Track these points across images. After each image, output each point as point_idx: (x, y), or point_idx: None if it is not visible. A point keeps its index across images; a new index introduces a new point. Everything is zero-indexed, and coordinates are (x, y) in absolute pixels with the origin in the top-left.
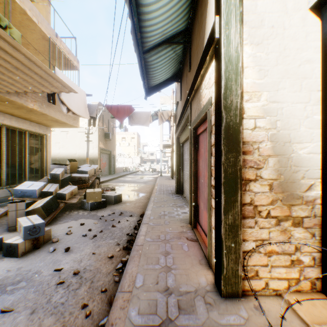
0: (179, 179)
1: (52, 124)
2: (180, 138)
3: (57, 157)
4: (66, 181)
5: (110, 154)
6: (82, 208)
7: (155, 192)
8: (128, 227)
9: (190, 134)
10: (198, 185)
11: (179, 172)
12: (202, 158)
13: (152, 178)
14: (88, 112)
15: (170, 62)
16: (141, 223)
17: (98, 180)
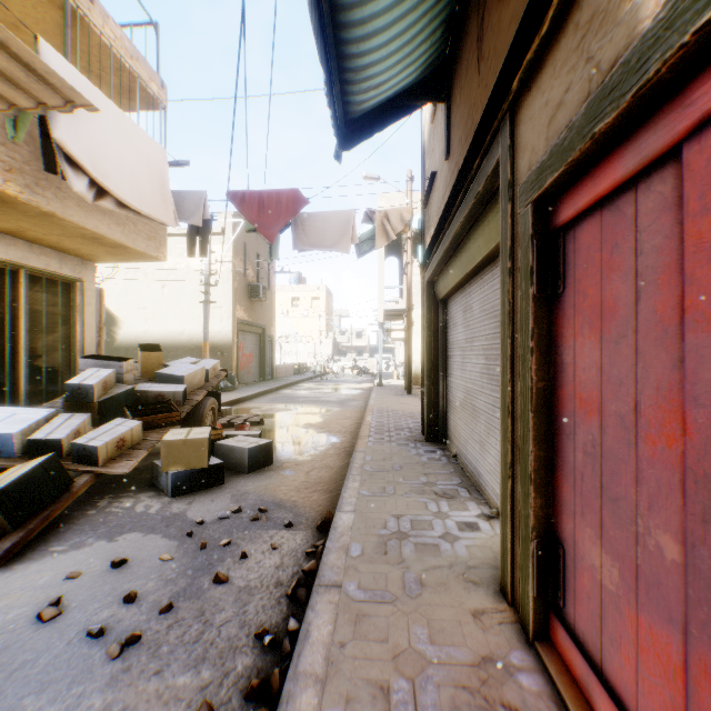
0: (435, 400)
1: (92, 250)
2: (437, 282)
3: (141, 341)
4: (118, 405)
5: (261, 334)
6: (154, 486)
7: (365, 434)
8: (270, 586)
9: (509, 235)
10: (560, 453)
11: (435, 381)
12: (608, 329)
13: (358, 390)
14: (181, 212)
15: (420, 5)
16: (315, 582)
17: (217, 399)
